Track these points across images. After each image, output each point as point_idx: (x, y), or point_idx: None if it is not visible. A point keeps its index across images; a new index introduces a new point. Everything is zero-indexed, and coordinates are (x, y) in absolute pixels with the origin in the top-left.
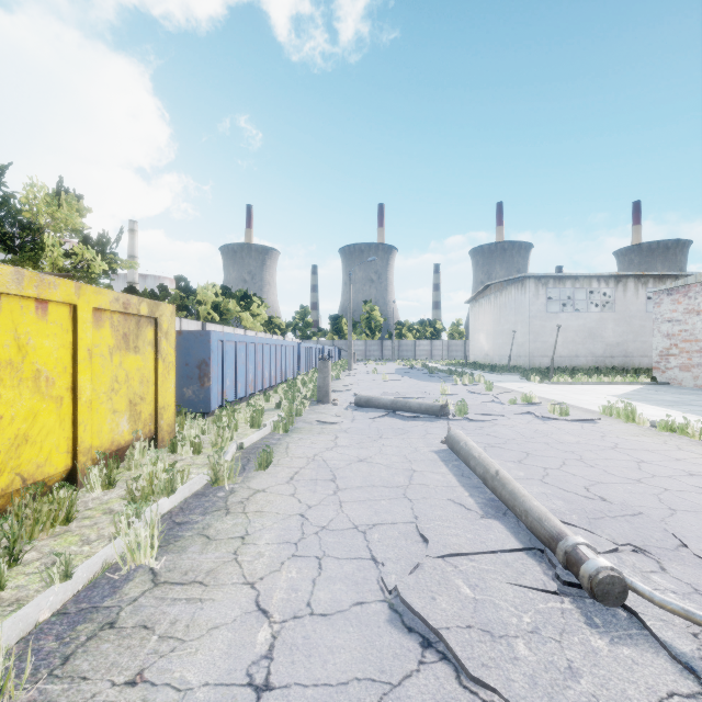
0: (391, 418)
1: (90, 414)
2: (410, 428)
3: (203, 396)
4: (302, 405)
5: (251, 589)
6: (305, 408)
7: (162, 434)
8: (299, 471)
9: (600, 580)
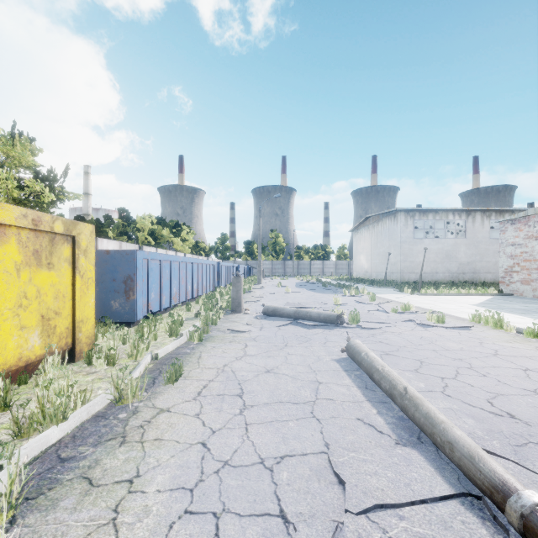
0: (294, 326)
1: None
2: (312, 336)
3: (128, 308)
4: (217, 315)
5: None
6: (220, 317)
7: (81, 346)
8: (208, 384)
9: None
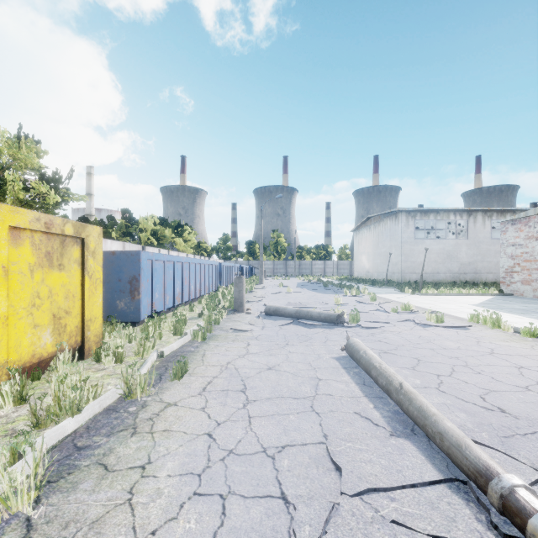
0: (295, 325)
1: (5, 329)
2: (312, 335)
3: (134, 307)
4: (220, 314)
5: None
6: (223, 317)
7: (89, 344)
8: (212, 380)
9: None
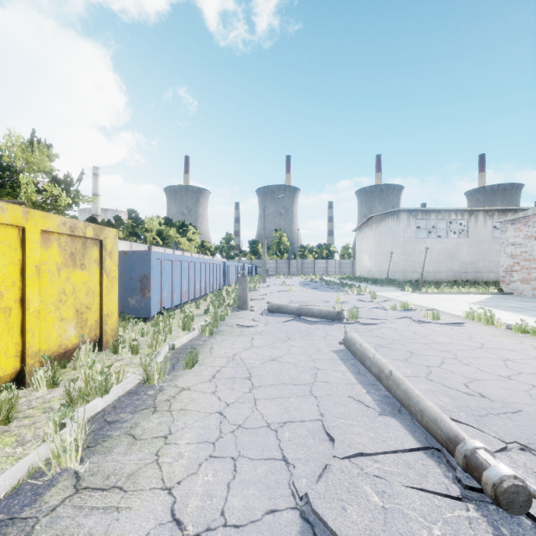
0: (297, 322)
1: (38, 322)
2: (313, 330)
3: (144, 304)
4: (225, 311)
5: (168, 495)
6: (228, 314)
7: (107, 337)
8: (221, 369)
9: (505, 489)
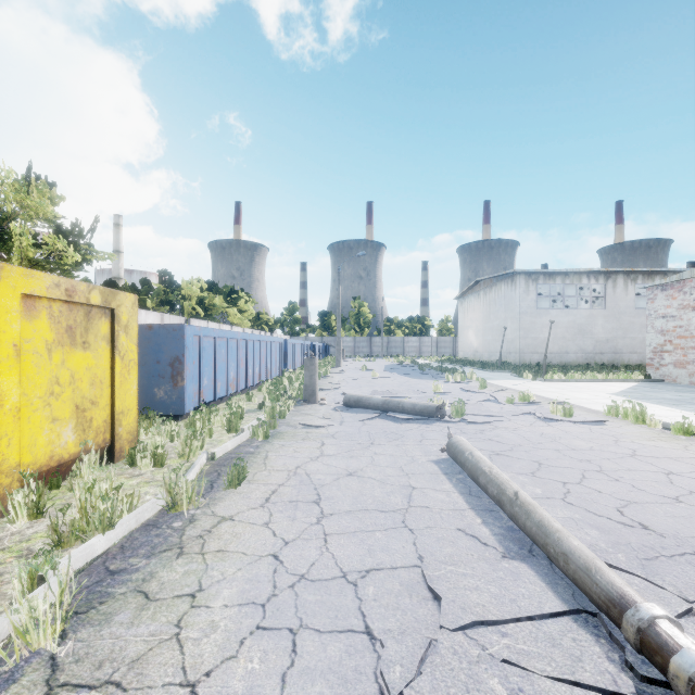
0: (382, 420)
1: (17, 424)
2: (404, 432)
3: (176, 397)
4: (286, 406)
5: None
6: (290, 409)
7: (121, 444)
8: (278, 489)
9: None
